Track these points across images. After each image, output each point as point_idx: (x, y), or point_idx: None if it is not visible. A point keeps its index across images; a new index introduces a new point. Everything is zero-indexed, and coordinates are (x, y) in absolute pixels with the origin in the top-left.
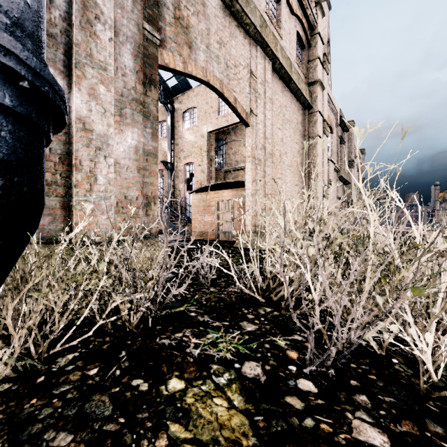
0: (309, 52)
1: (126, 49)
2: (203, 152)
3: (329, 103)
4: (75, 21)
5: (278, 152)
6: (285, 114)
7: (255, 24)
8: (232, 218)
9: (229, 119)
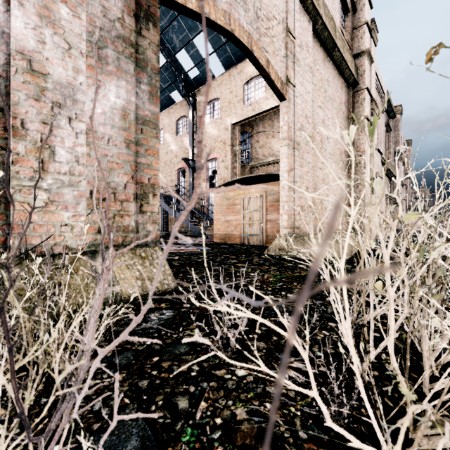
0: (353, 17)
1: None
2: (227, 146)
3: (375, 81)
4: None
5: (319, 136)
6: (327, 90)
7: None
8: (260, 218)
9: (256, 108)
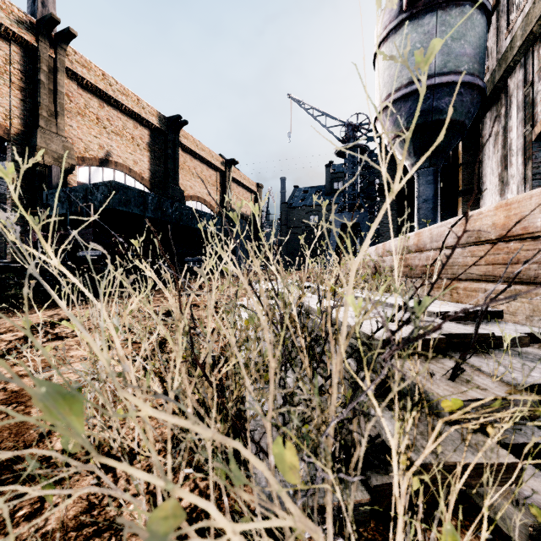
0: None
1: (519, 156)
2: None
3: None
4: (508, 166)
5: None
6: None
7: None
8: None
9: None
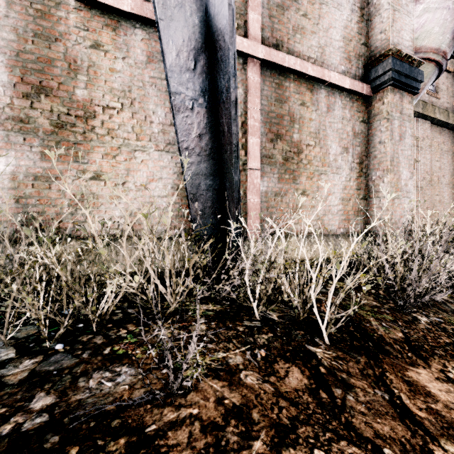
0: None
1: None
2: None
3: None
4: None
5: (436, 177)
6: (442, 148)
7: (419, 111)
8: None
9: None
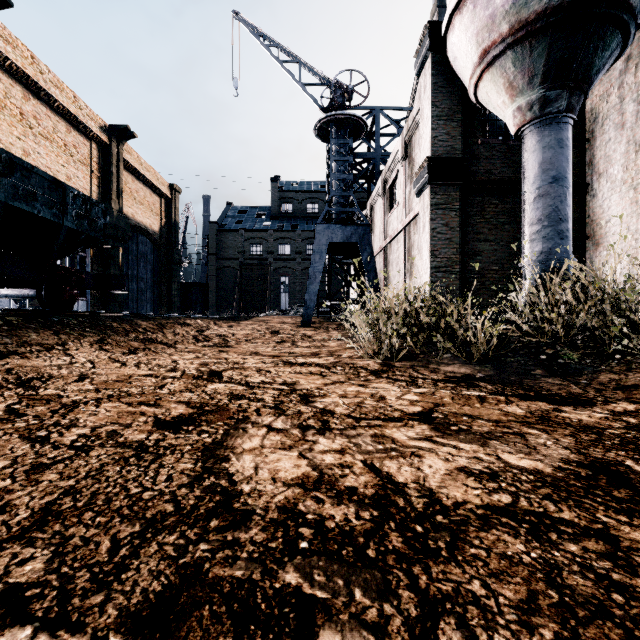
0: None
1: None
2: None
3: None
4: None
5: None
6: None
7: None
8: None
9: None
